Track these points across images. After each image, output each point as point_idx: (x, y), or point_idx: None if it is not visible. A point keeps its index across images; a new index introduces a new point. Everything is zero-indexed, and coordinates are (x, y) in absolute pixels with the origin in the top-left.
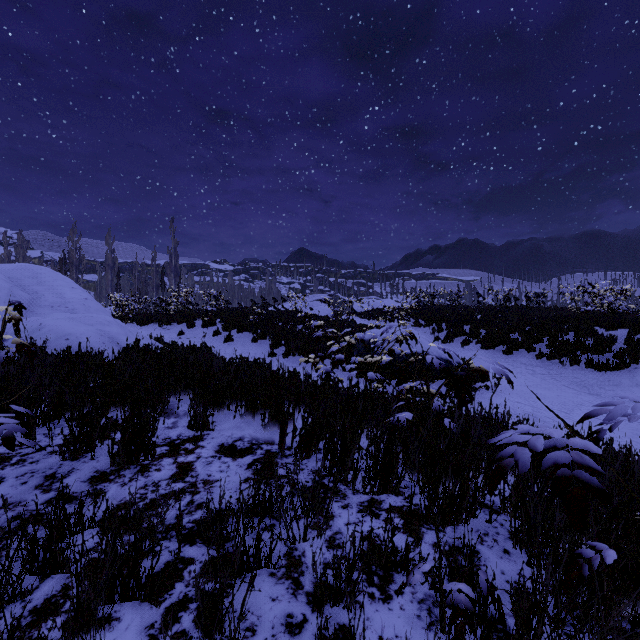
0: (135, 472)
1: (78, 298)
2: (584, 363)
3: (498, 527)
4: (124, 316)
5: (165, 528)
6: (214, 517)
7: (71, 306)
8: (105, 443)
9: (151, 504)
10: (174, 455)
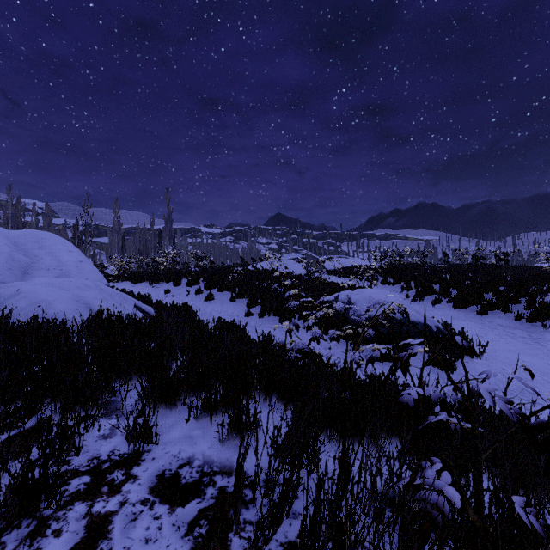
0: (23, 537)
1: (73, 261)
2: None
3: None
4: (120, 275)
5: None
6: None
7: (65, 268)
8: None
9: None
10: (91, 496)
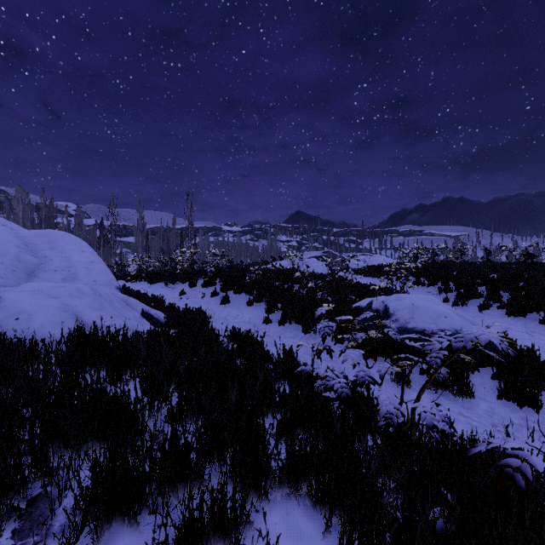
0: None
1: (84, 261)
2: None
3: None
4: (138, 275)
5: None
6: None
7: (74, 270)
8: None
9: None
10: None
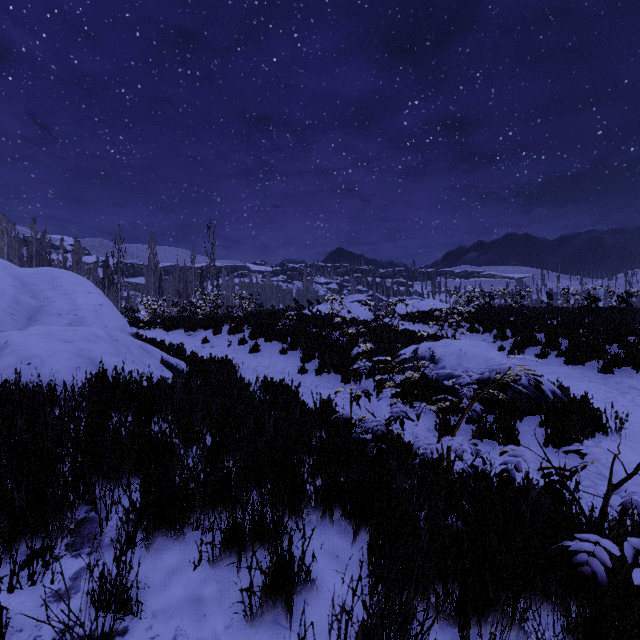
0: None
1: (91, 304)
2: None
3: None
4: (152, 321)
5: None
6: None
7: (81, 313)
8: None
9: None
10: None
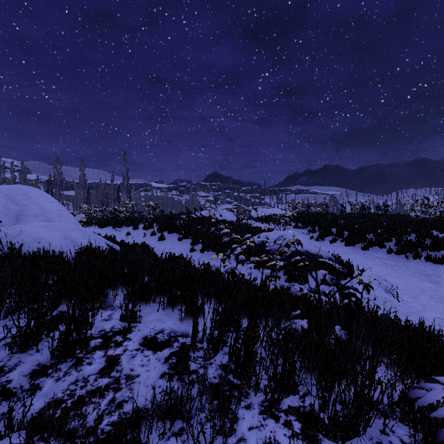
0: (70, 366)
1: (54, 209)
2: (424, 257)
3: (390, 434)
4: (89, 221)
5: (85, 432)
6: (131, 418)
7: (49, 215)
8: (46, 340)
9: (77, 402)
10: (105, 348)
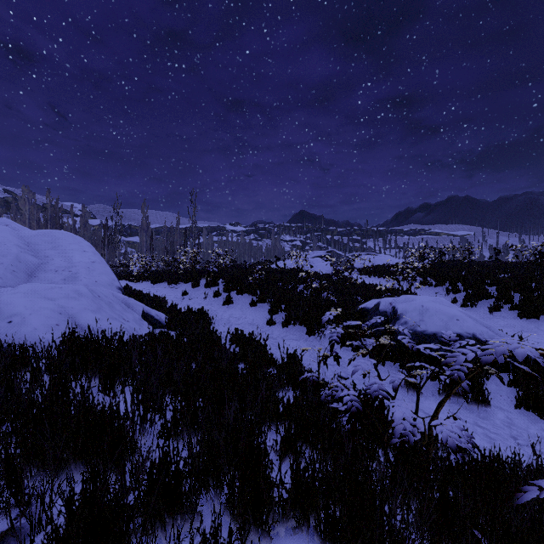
0: None
1: (85, 261)
2: None
3: None
4: (141, 275)
5: None
6: None
7: (75, 270)
8: None
9: None
10: None
